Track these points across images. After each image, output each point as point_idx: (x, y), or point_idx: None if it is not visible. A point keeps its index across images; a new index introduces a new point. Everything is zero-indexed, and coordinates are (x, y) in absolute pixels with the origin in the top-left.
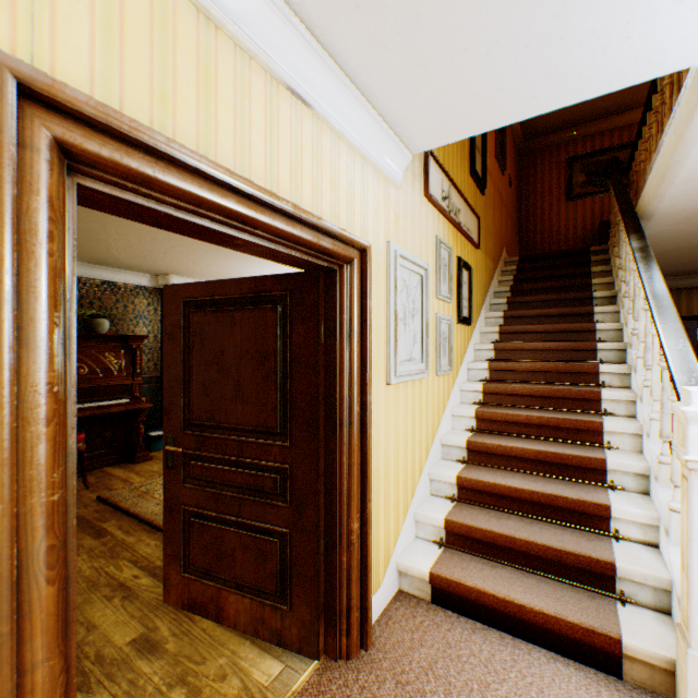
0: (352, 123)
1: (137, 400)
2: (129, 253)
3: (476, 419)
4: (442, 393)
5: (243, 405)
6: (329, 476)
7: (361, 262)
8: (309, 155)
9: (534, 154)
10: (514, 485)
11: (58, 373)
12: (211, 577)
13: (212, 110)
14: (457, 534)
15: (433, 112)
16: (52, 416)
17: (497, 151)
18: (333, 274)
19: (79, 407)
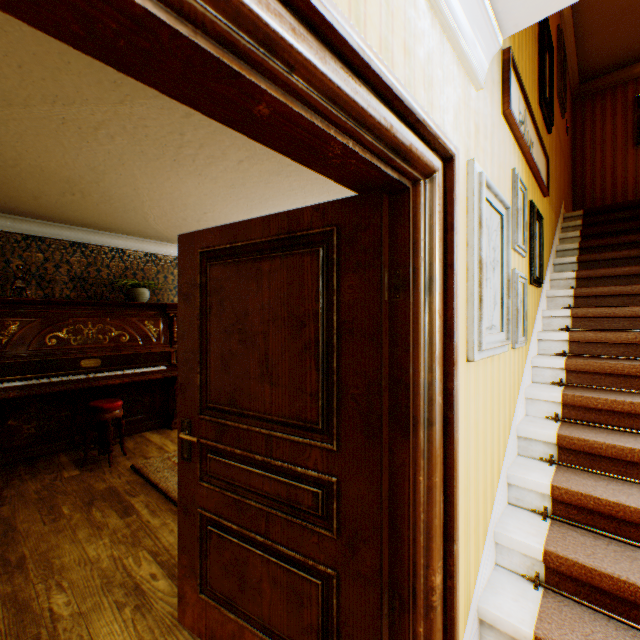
0: None
1: (174, 368)
2: (165, 223)
3: (561, 404)
4: (516, 370)
5: (272, 387)
6: (396, 500)
7: (443, 178)
8: None
9: (592, 97)
10: None
11: None
12: (231, 607)
13: None
14: (564, 574)
15: None
16: None
17: (559, 86)
18: (402, 195)
19: (119, 373)
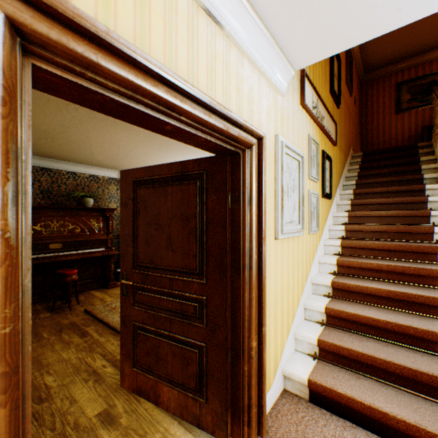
0: (252, 43)
1: (109, 249)
2: (104, 156)
3: (337, 265)
4: (312, 246)
5: (173, 252)
6: (235, 306)
7: (258, 147)
8: (220, 64)
9: (372, 82)
10: (371, 316)
11: (9, 221)
12: (151, 372)
13: (146, 18)
14: (327, 351)
15: (314, 31)
16: (3, 259)
17: (347, 78)
18: (237, 156)
19: (74, 253)
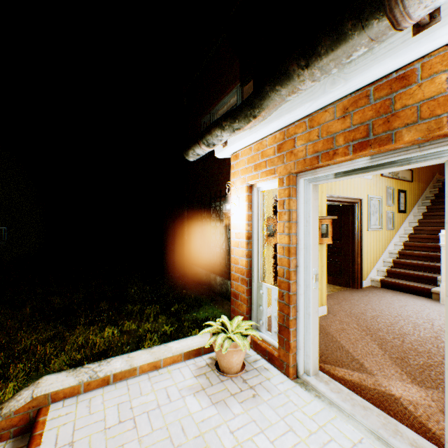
0: None
1: None
2: None
3: (403, 246)
4: (388, 236)
5: None
6: (352, 249)
7: (360, 202)
8: (348, 184)
9: None
10: (411, 262)
11: None
12: None
13: (335, 186)
14: (390, 273)
15: None
16: None
17: None
18: (353, 205)
19: None
